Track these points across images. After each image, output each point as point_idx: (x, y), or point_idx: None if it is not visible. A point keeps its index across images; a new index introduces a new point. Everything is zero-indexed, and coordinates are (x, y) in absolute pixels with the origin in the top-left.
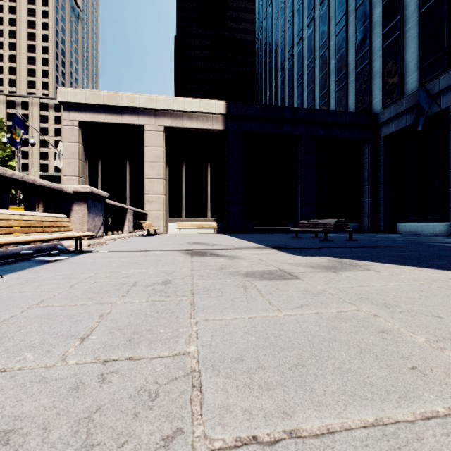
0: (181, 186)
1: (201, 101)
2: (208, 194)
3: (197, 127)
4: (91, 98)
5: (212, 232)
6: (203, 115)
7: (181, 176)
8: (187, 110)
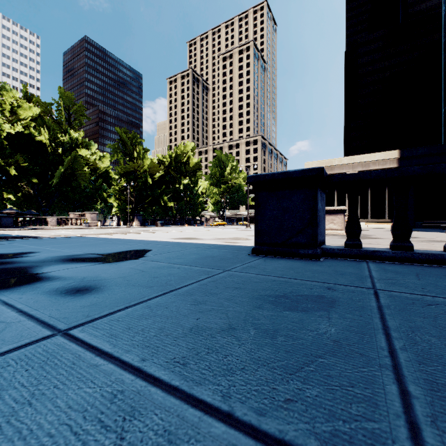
0: (367, 201)
1: (381, 154)
2: (386, 205)
3: (379, 168)
4: (319, 164)
5: (389, 227)
6: (382, 160)
7: (367, 196)
8: (372, 160)
